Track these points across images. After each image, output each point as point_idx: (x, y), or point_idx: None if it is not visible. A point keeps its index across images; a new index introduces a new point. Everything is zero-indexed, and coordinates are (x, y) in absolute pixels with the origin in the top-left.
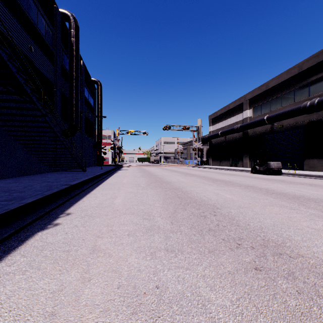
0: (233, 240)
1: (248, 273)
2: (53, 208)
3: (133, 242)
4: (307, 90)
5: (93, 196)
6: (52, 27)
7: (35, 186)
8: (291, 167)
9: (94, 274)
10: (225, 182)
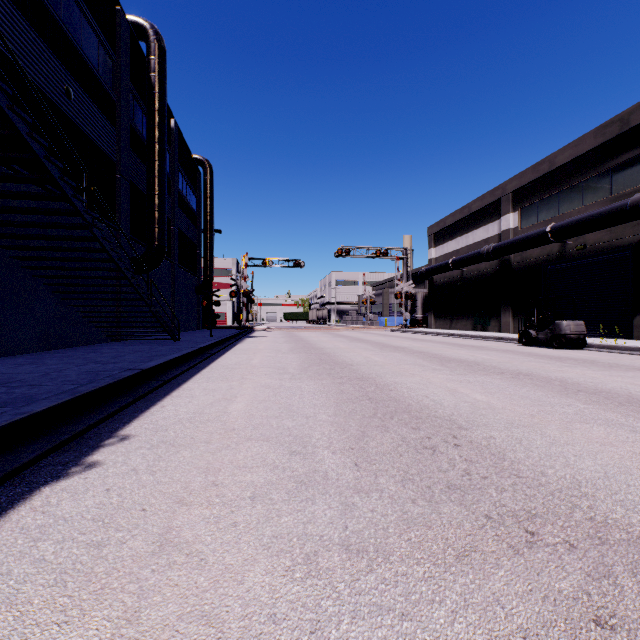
0: (514, 521)
1: (580, 638)
2: (93, 423)
3: (264, 520)
4: None
5: (185, 394)
6: (112, 50)
7: (67, 372)
8: (605, 333)
9: (151, 627)
10: (468, 364)
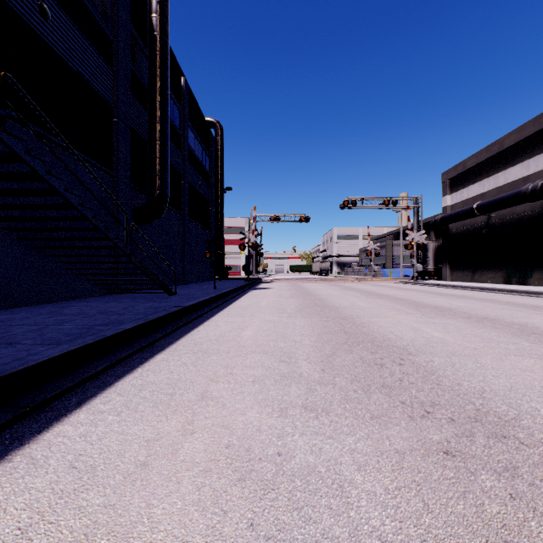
0: None
1: None
2: None
3: None
4: None
5: None
6: None
7: None
8: None
9: None
10: None
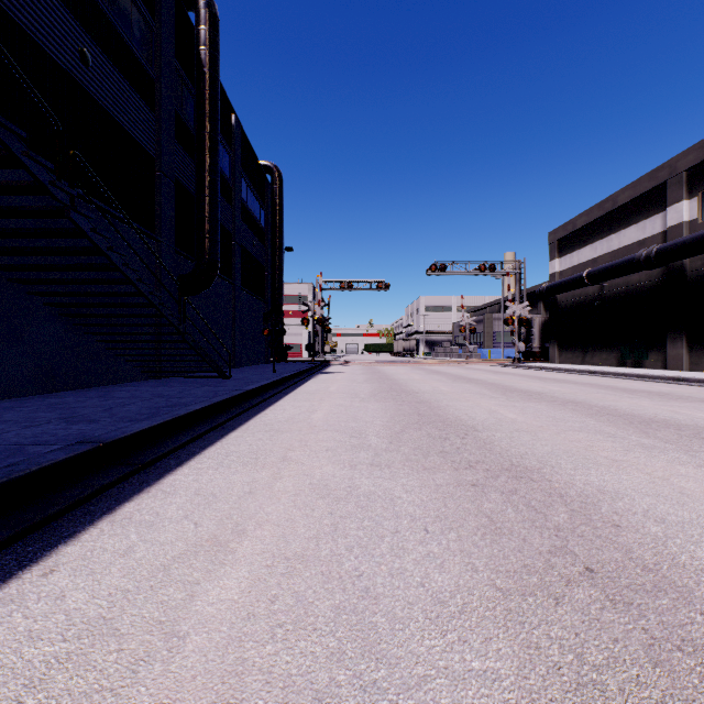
0: None
1: None
2: None
3: None
4: None
5: (146, 510)
6: (150, 16)
7: None
8: None
9: None
10: (698, 434)
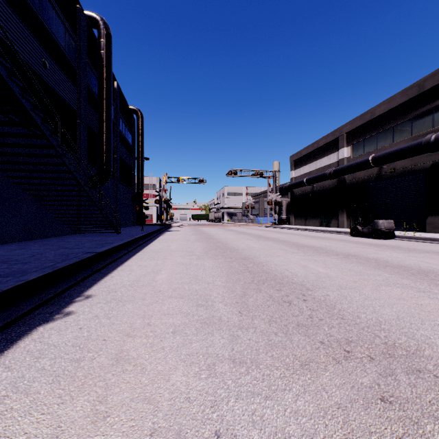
0: (337, 345)
1: (371, 408)
2: (67, 287)
3: (181, 345)
4: (431, 119)
5: (126, 268)
6: (74, 35)
7: (47, 254)
8: (408, 228)
9: (114, 405)
10: (315, 249)
